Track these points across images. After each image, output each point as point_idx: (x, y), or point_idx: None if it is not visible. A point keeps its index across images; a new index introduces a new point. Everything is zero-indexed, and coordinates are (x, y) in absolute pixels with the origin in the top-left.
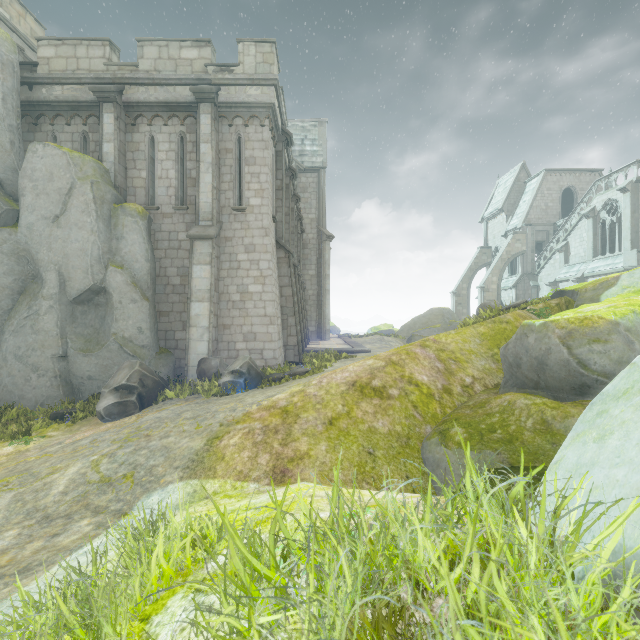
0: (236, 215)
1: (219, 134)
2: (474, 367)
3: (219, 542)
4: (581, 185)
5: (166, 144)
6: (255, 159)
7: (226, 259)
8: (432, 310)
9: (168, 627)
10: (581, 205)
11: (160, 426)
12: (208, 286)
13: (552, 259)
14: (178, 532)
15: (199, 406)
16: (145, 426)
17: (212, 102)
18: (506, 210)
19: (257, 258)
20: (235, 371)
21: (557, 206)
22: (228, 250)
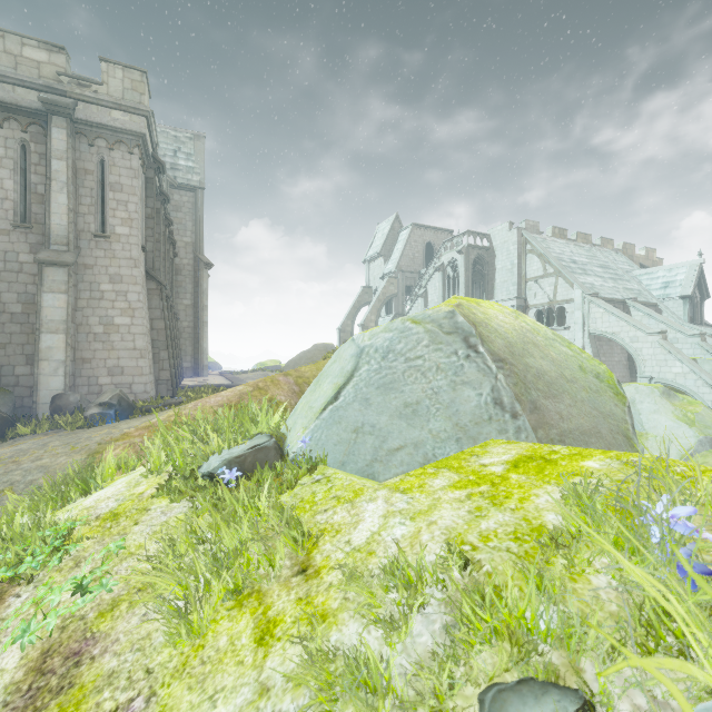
0: (98, 242)
1: (76, 151)
2: None
3: (137, 461)
4: (439, 241)
5: (0, 149)
6: (122, 186)
7: (86, 288)
8: (317, 345)
9: (121, 480)
10: (435, 259)
11: (27, 454)
12: (64, 317)
13: (417, 303)
14: (113, 458)
15: (66, 437)
16: (6, 456)
17: (68, 117)
18: (384, 255)
19: (125, 289)
20: (104, 403)
21: (422, 257)
22: (88, 278)
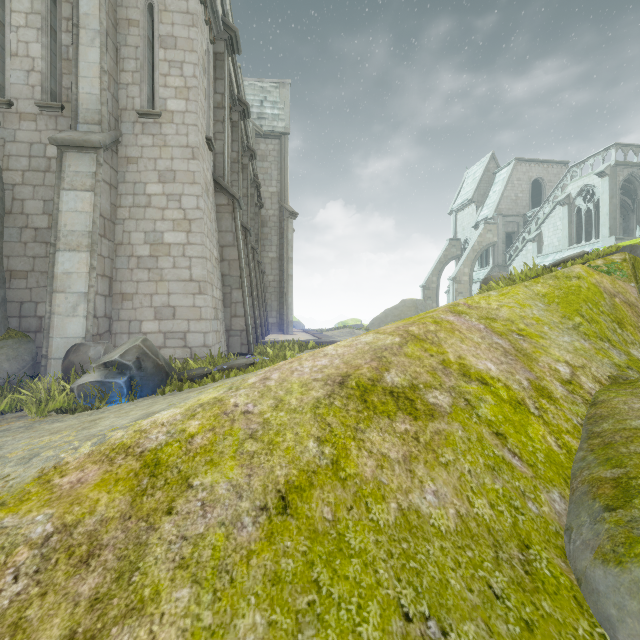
0: (145, 124)
1: None
2: (559, 346)
3: None
4: (549, 177)
5: (25, 1)
6: (176, 40)
7: (127, 191)
8: (405, 301)
9: None
10: (555, 192)
11: None
12: (88, 226)
13: (524, 250)
14: None
15: None
16: None
17: None
18: (476, 200)
19: (178, 191)
20: (111, 363)
21: (527, 197)
22: (131, 177)
